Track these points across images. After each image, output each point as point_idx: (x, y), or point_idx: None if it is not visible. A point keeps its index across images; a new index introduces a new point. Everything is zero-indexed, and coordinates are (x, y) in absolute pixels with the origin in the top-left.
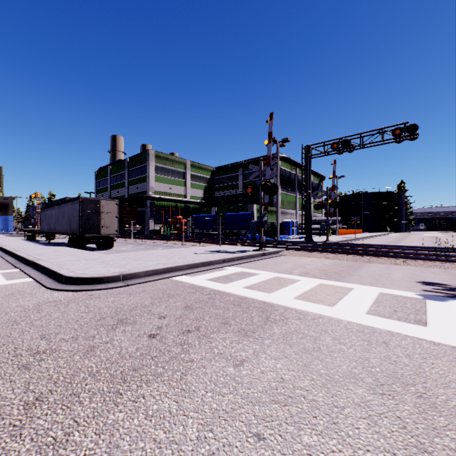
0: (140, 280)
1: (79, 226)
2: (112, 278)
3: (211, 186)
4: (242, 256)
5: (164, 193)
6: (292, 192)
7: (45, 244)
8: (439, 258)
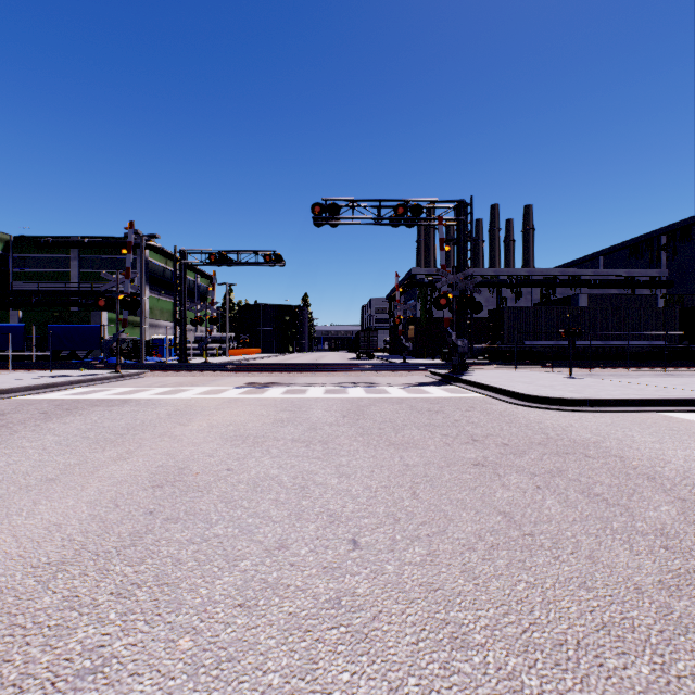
0: None
1: None
2: None
3: (4, 269)
4: (95, 378)
5: None
6: (168, 296)
7: None
8: (277, 370)
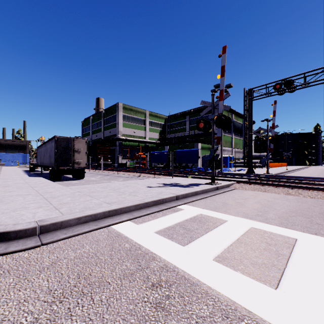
0: (66, 233)
1: (54, 160)
2: (24, 232)
3: (164, 130)
4: (196, 191)
5: (129, 135)
6: (228, 133)
7: (30, 175)
8: None
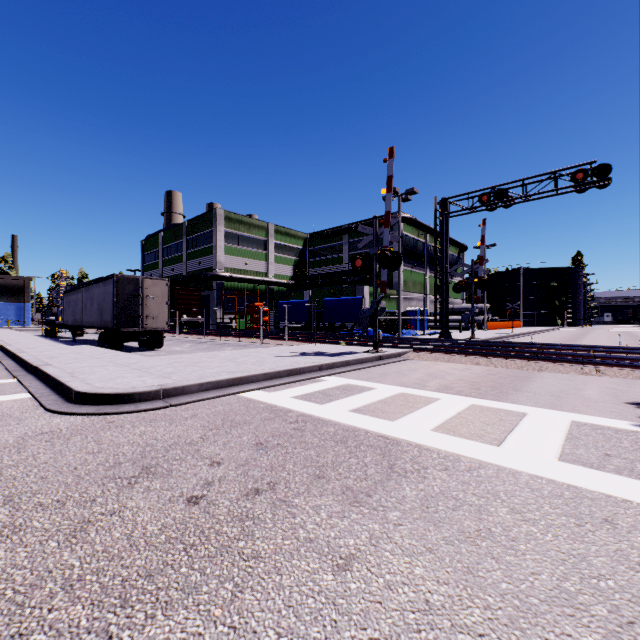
0: (191, 397)
1: (113, 316)
2: (148, 394)
3: (303, 260)
4: (348, 361)
5: (237, 270)
6: (419, 268)
7: (65, 342)
8: None
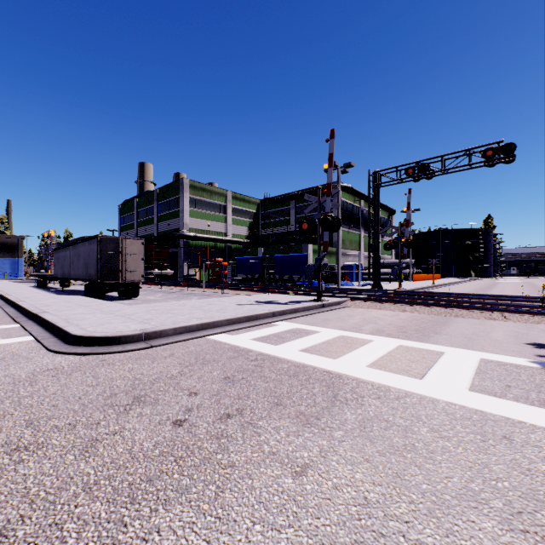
0: (168, 340)
1: (97, 270)
2: (132, 337)
3: (257, 222)
4: (296, 309)
5: (200, 231)
6: (355, 228)
7: (56, 293)
8: None
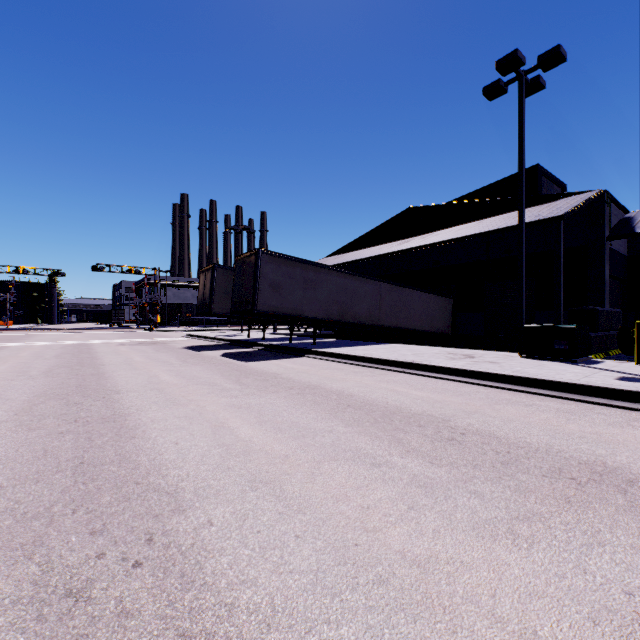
0: None
1: None
2: None
3: None
4: None
5: None
6: None
7: None
8: (72, 329)
